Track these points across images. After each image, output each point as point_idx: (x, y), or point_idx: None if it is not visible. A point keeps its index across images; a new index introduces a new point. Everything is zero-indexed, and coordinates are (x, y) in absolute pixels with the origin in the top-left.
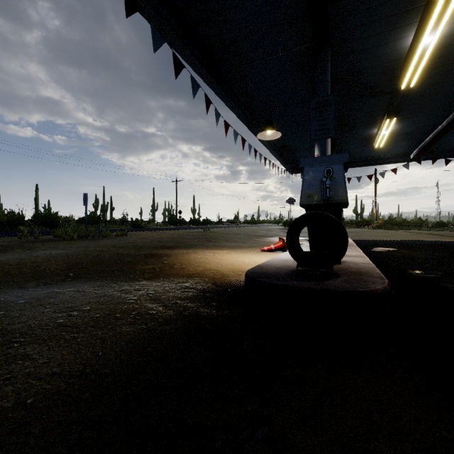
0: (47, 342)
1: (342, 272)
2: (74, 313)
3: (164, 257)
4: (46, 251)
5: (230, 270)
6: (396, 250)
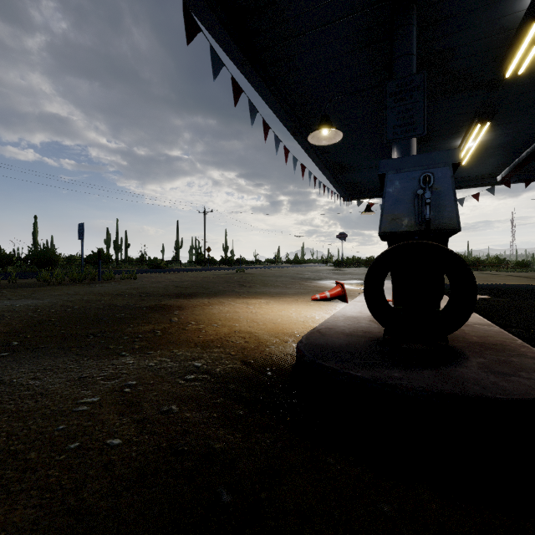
0: None
1: (462, 345)
2: None
3: (176, 311)
4: (9, 301)
5: (270, 333)
6: (490, 298)
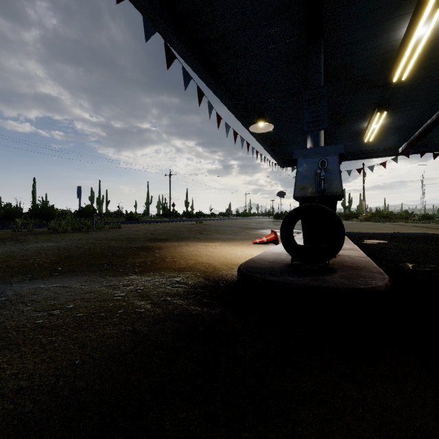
0: (21, 348)
1: (338, 267)
2: (55, 312)
3: (156, 250)
4: (38, 244)
5: (222, 263)
6: (386, 243)
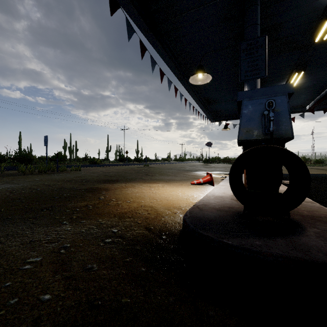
0: None
1: (298, 218)
2: None
3: (103, 192)
4: None
5: (164, 207)
6: None
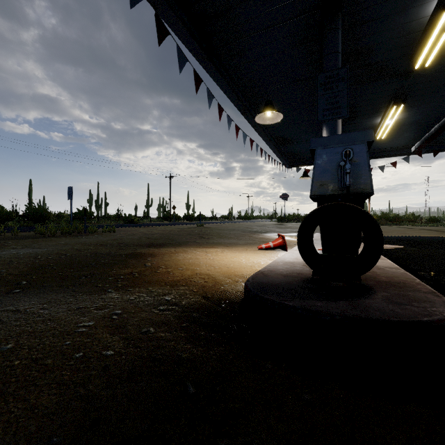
0: None
1: (373, 283)
2: None
3: (149, 258)
4: (14, 250)
5: (224, 275)
6: (404, 248)
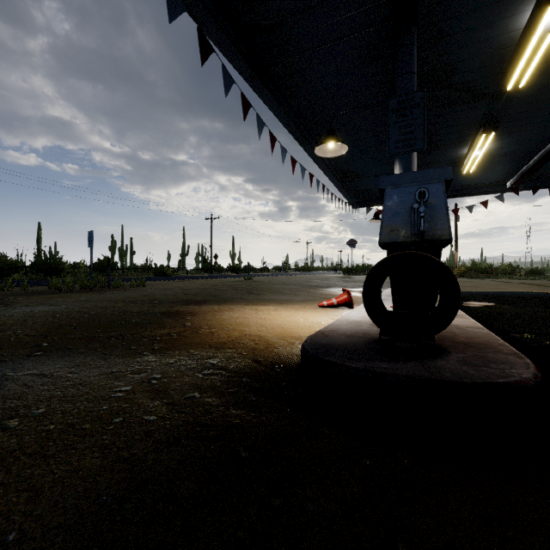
0: None
1: (449, 344)
2: (12, 422)
3: (188, 317)
4: (27, 308)
5: (278, 336)
6: (495, 306)
